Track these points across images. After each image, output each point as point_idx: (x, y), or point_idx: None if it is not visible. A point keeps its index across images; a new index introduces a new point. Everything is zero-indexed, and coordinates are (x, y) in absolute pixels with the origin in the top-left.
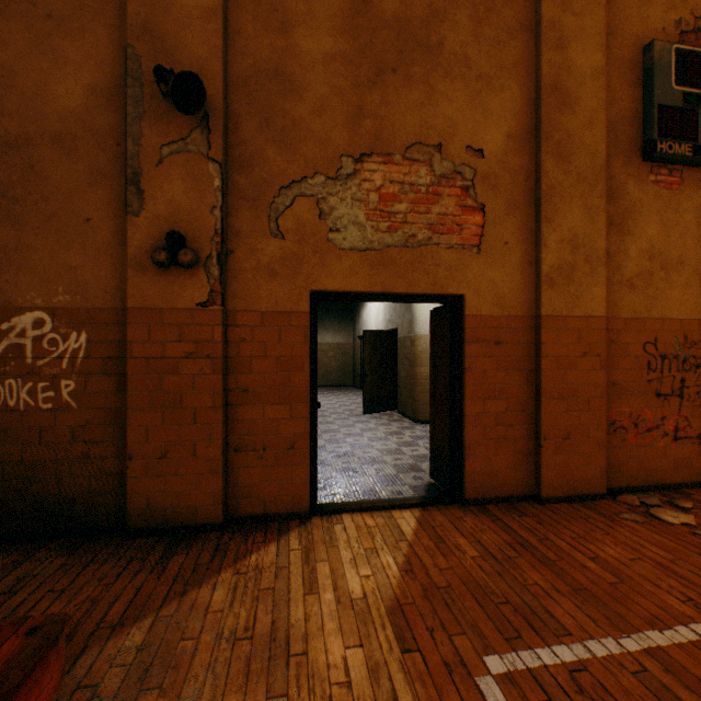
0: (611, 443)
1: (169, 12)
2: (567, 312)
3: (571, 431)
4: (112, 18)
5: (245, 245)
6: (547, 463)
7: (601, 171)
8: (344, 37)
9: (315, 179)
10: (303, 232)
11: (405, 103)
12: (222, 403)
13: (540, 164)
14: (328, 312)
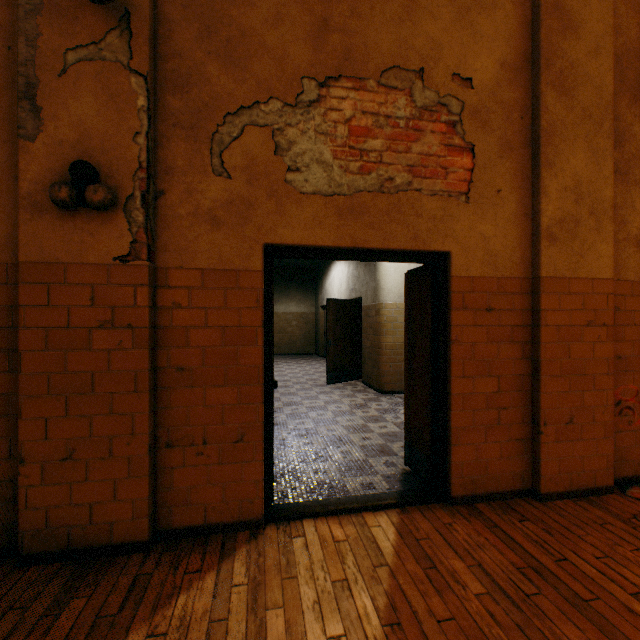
0: (616, 426)
1: None
2: (570, 273)
3: (574, 413)
4: None
5: (180, 185)
6: (547, 453)
7: (608, 108)
8: None
9: (270, 104)
10: (255, 171)
11: (380, 17)
12: (149, 386)
13: (539, 97)
14: (291, 283)
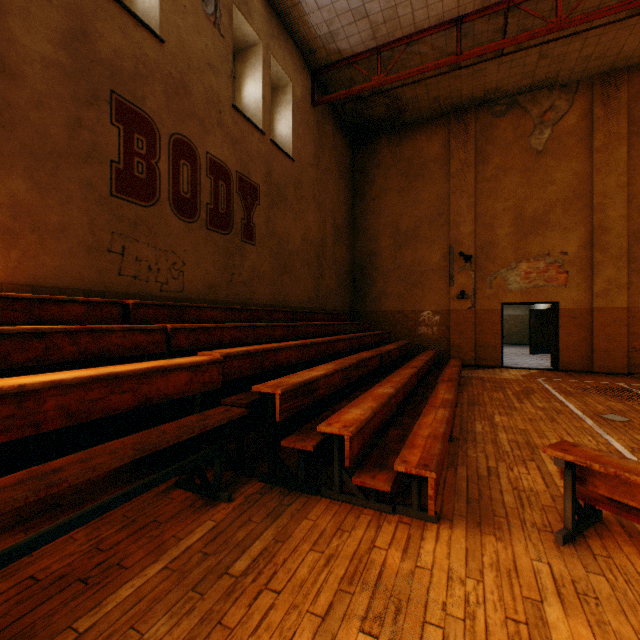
0: (632, 355)
1: (460, 235)
2: (605, 306)
3: (607, 349)
4: (445, 238)
5: (480, 291)
6: (595, 360)
7: (624, 253)
8: (512, 227)
9: (502, 270)
10: (498, 286)
11: (534, 243)
12: (474, 334)
13: (592, 255)
14: None
